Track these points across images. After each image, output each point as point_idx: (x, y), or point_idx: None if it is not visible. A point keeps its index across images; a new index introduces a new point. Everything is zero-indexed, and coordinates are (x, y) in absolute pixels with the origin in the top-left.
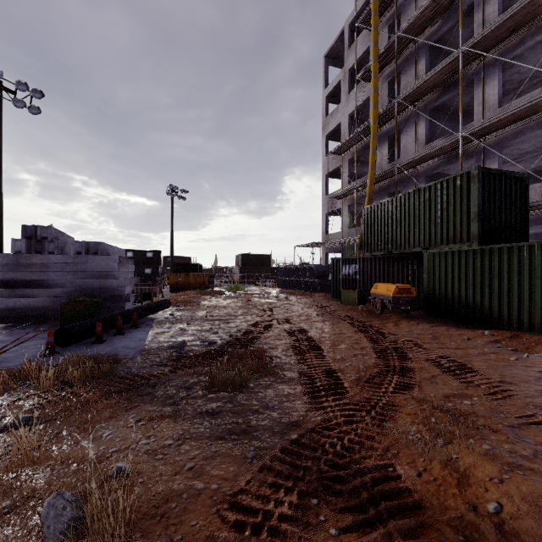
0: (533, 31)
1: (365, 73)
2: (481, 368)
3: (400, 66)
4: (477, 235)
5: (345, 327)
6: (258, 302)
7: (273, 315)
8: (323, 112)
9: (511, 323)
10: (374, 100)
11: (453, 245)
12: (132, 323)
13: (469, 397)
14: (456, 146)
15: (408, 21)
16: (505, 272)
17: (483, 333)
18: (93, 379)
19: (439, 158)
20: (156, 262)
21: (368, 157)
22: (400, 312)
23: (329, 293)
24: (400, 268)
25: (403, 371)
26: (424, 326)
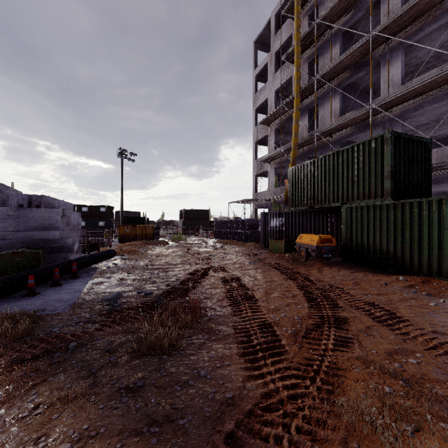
0: (430, 20)
1: (289, 55)
2: (410, 317)
3: (318, 50)
4: (390, 191)
5: (276, 274)
6: (197, 251)
7: (210, 263)
8: (253, 89)
9: (421, 269)
10: (297, 77)
11: (368, 200)
12: (72, 274)
13: (412, 353)
14: (365, 117)
15: (326, 10)
16: (415, 224)
17: (398, 278)
18: (5, 343)
19: (351, 128)
20: (108, 216)
21: (291, 127)
22: (322, 259)
23: (259, 242)
24: (320, 220)
25: (338, 322)
26: (345, 272)
